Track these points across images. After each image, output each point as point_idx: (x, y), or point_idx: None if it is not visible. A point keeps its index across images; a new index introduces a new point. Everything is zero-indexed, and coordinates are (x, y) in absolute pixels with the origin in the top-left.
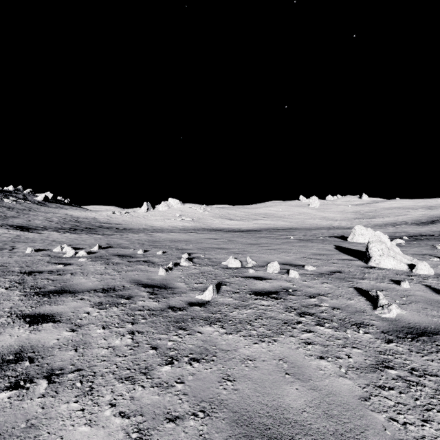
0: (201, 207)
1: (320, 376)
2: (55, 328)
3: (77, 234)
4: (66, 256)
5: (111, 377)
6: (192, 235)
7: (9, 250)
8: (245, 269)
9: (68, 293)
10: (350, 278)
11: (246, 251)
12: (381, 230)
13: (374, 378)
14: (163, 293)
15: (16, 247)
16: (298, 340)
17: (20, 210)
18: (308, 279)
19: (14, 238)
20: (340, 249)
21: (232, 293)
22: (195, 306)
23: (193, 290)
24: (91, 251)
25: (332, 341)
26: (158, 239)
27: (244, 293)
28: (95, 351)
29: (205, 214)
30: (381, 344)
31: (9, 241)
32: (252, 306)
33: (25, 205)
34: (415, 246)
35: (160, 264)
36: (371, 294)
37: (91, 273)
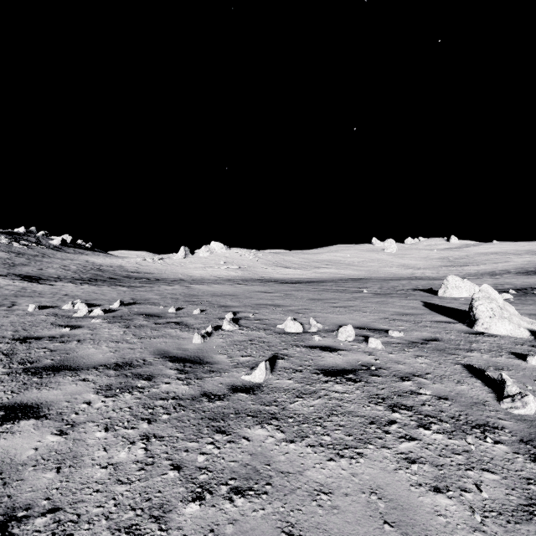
0: (251, 252)
1: (441, 528)
2: (36, 429)
3: (97, 286)
4: (77, 316)
5: (102, 525)
6: (239, 287)
7: (8, 307)
8: (308, 334)
9: (68, 370)
10: (452, 349)
11: (308, 309)
12: (478, 281)
13: (532, 535)
14: (197, 371)
15: (18, 304)
16: (395, 455)
17: (32, 256)
18: (395, 350)
19: (18, 291)
20: (431, 307)
21: (292, 372)
22: (240, 393)
23: (238, 366)
24: (109, 308)
25: (448, 457)
26: (196, 293)
27: (309, 371)
28: (87, 472)
29: (256, 260)
30: (525, 465)
31: (11, 295)
32: (321, 393)
33: (38, 251)
34: (529, 303)
35: (196, 327)
36: (488, 375)
37: (103, 341)
